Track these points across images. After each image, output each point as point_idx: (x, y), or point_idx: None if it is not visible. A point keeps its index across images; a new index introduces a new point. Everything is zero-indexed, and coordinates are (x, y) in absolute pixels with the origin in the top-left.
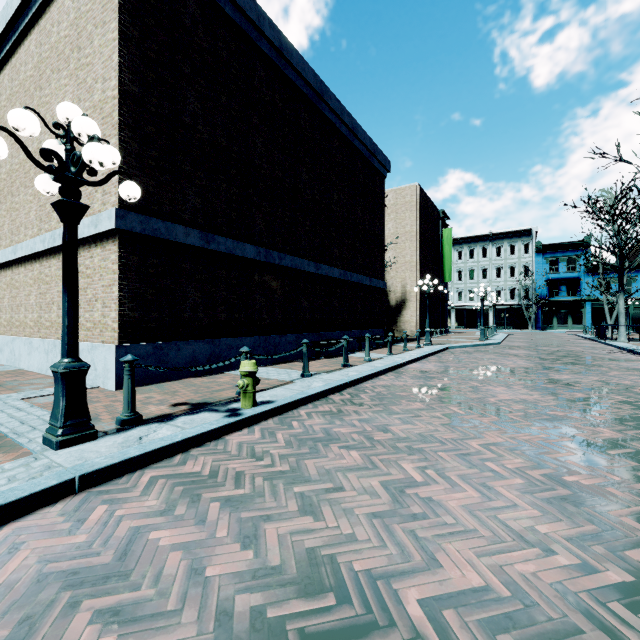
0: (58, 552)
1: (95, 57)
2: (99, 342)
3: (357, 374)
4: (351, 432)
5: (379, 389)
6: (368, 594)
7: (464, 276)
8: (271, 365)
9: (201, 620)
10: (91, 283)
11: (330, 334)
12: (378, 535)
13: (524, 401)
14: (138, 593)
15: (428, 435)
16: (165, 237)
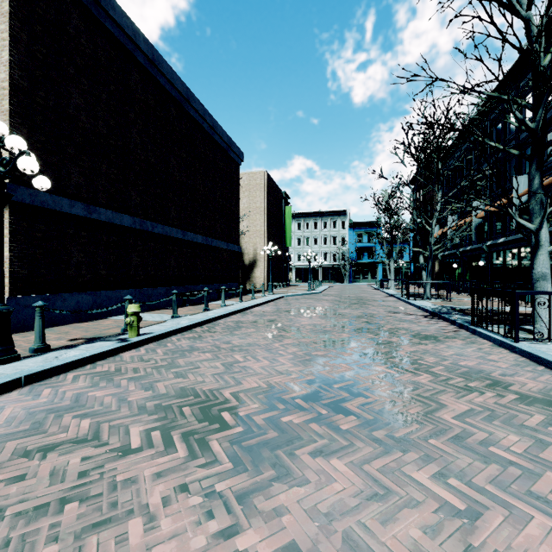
0: (33, 406)
1: None
2: None
3: (214, 314)
4: (207, 345)
5: (229, 323)
6: (209, 394)
7: (302, 242)
8: (145, 312)
9: (131, 410)
10: None
11: (195, 287)
12: (216, 380)
13: (314, 324)
14: (94, 409)
15: (253, 343)
16: (52, 208)
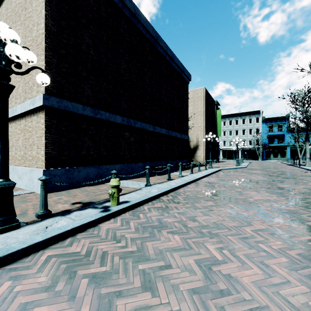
0: None
1: (33, 12)
2: (35, 167)
3: (175, 184)
4: (174, 221)
5: (188, 193)
6: None
7: (226, 134)
8: (130, 179)
9: None
10: (31, 135)
11: (161, 162)
12: None
13: (269, 200)
14: None
15: (219, 223)
16: (71, 110)
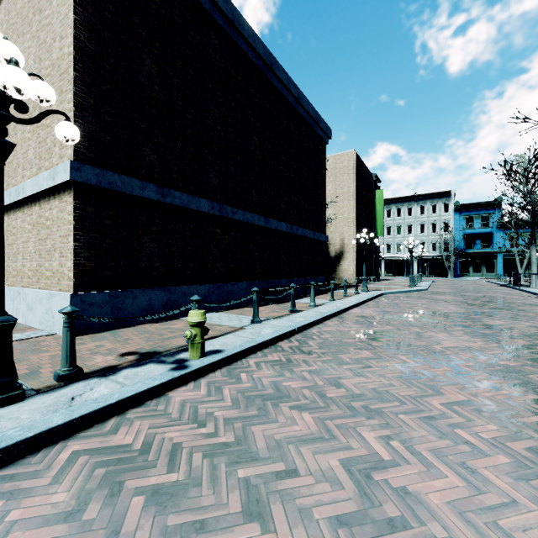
0: None
1: (53, 17)
2: (57, 290)
3: (304, 320)
4: (302, 387)
5: (326, 335)
6: None
7: (392, 231)
8: (224, 310)
9: None
10: (50, 234)
11: (278, 282)
12: None
13: (470, 349)
14: None
15: (383, 391)
16: (121, 190)
